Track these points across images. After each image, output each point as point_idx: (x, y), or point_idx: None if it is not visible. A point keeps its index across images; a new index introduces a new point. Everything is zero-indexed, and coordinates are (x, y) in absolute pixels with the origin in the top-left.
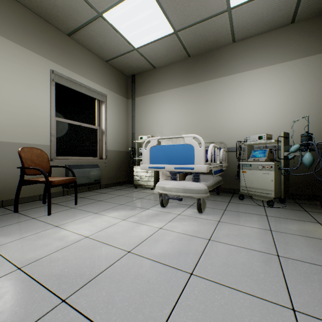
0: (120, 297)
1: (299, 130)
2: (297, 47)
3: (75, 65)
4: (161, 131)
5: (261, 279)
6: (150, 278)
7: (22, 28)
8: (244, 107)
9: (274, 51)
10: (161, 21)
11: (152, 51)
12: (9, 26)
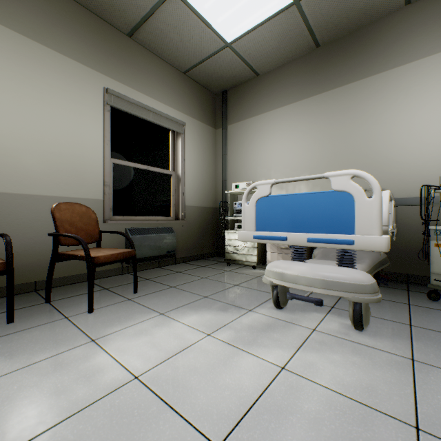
0: None
1: None
2: None
3: (139, 80)
4: (268, 174)
5: None
6: None
7: (64, 28)
8: (430, 122)
9: None
10: None
11: (255, 45)
12: (46, 26)
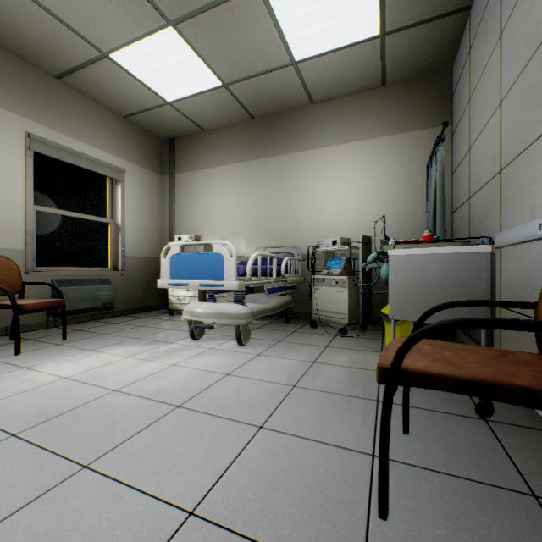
0: (82, 429)
1: (392, 231)
2: (390, 118)
3: (69, 123)
4: (214, 227)
5: (254, 406)
6: (127, 412)
7: None
8: (326, 197)
9: (363, 121)
10: (200, 70)
11: (195, 108)
12: None
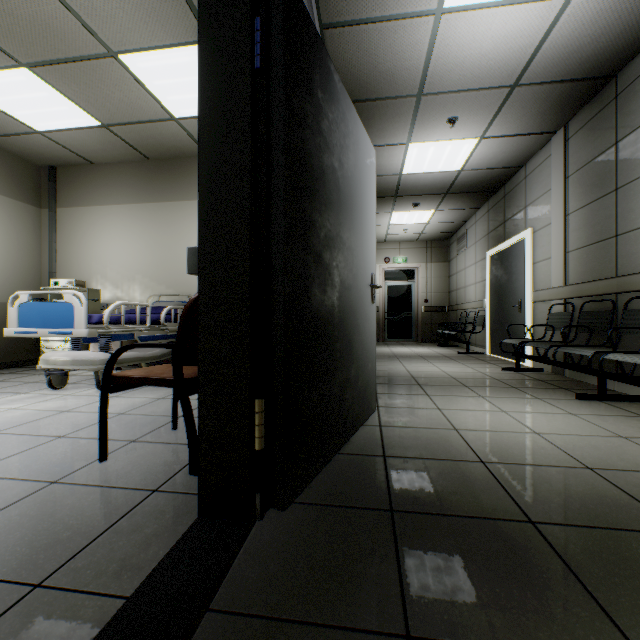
0: None
1: None
2: None
3: None
4: (105, 271)
5: (68, 427)
6: None
7: None
8: None
9: None
10: (71, 109)
11: (75, 141)
12: None
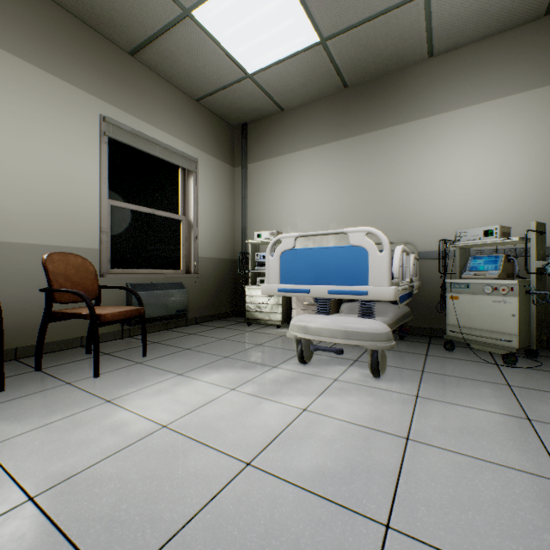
0: None
1: None
2: None
3: (142, 106)
4: (294, 222)
5: None
6: (299, 535)
7: (51, 41)
8: (450, 177)
9: (510, 69)
10: (297, 21)
11: (279, 79)
12: (28, 37)
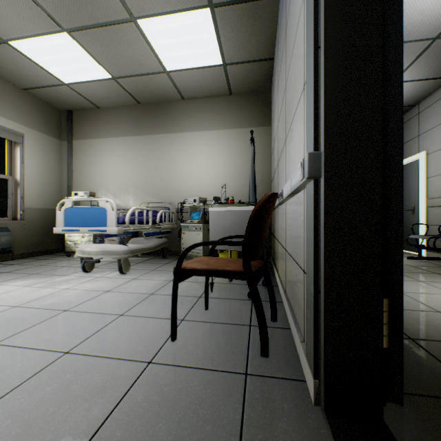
0: None
1: (236, 194)
2: (235, 117)
3: None
4: (107, 185)
5: (120, 306)
6: (26, 317)
7: None
8: (193, 167)
9: (218, 116)
10: (93, 65)
11: (90, 90)
12: None
